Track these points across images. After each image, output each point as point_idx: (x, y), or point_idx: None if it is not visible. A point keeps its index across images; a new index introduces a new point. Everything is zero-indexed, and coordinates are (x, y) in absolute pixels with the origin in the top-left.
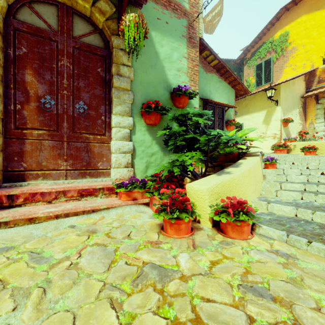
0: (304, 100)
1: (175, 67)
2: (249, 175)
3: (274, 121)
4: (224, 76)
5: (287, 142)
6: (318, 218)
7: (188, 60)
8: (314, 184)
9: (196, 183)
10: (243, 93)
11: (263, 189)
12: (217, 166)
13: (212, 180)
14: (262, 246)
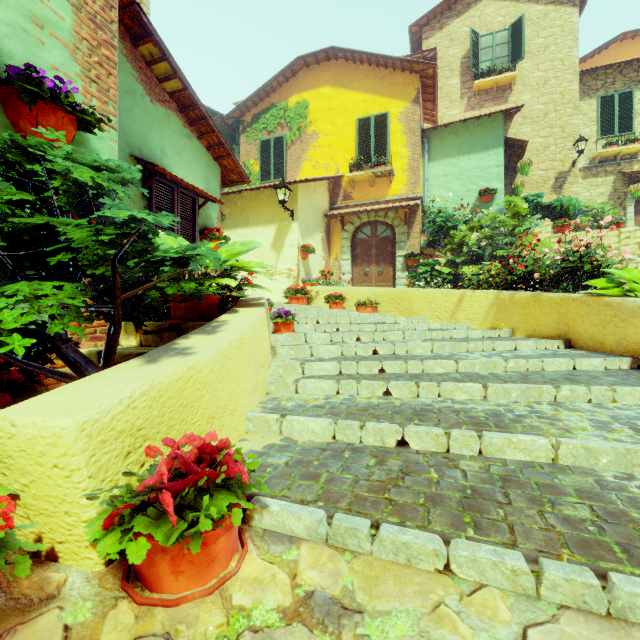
0: (328, 221)
1: (20, 3)
2: (242, 353)
3: (289, 246)
4: (198, 128)
5: (307, 285)
6: (370, 437)
7: (77, 12)
8: (353, 361)
9: (42, 402)
10: (237, 178)
11: (273, 379)
12: (168, 331)
13: (115, 384)
14: (270, 594)
